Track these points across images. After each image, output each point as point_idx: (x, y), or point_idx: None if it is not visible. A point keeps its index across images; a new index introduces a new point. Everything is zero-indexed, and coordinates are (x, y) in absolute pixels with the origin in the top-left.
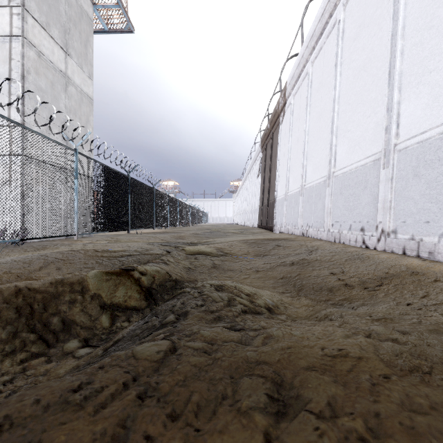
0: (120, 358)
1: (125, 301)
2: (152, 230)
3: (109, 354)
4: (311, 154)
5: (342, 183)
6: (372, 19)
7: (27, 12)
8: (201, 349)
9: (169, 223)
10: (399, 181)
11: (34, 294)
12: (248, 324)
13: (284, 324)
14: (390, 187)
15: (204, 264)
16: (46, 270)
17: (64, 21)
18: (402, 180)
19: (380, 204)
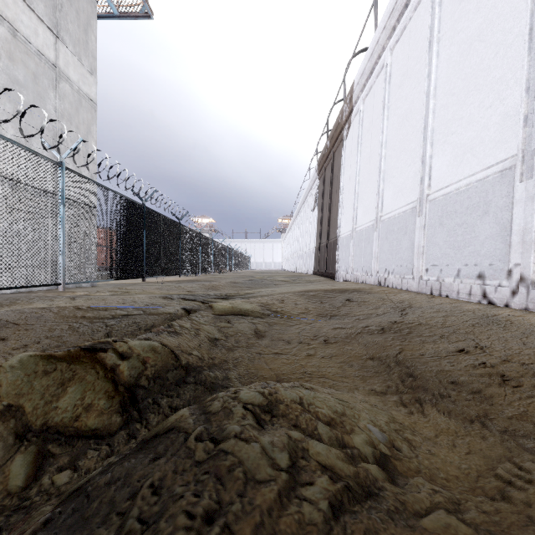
0: None
1: (76, 418)
2: (178, 278)
3: None
4: (391, 173)
5: (444, 209)
6: None
7: None
8: None
9: (200, 269)
10: None
11: None
12: None
13: None
14: None
15: (241, 332)
16: None
17: None
18: None
19: (516, 236)
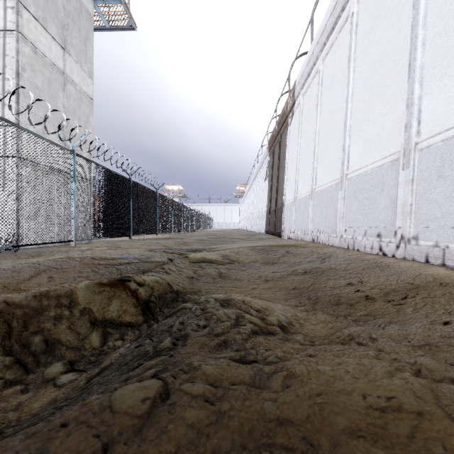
0: (91, 411)
1: (119, 316)
2: (155, 236)
3: (91, 386)
4: (322, 155)
5: (357, 186)
6: (389, 9)
7: (22, 5)
8: (201, 397)
9: (173, 229)
10: (421, 183)
11: (14, 310)
12: (261, 355)
13: (305, 354)
14: (410, 189)
15: (209, 273)
16: (36, 279)
17: (62, 17)
18: (424, 181)
19: (399, 208)
